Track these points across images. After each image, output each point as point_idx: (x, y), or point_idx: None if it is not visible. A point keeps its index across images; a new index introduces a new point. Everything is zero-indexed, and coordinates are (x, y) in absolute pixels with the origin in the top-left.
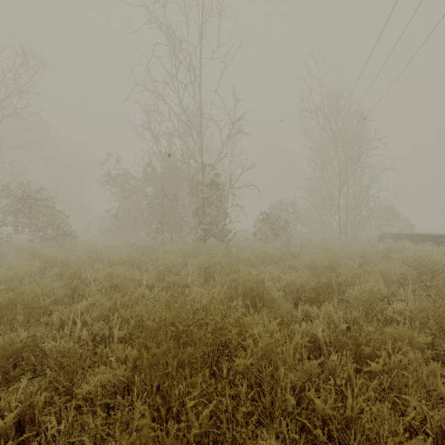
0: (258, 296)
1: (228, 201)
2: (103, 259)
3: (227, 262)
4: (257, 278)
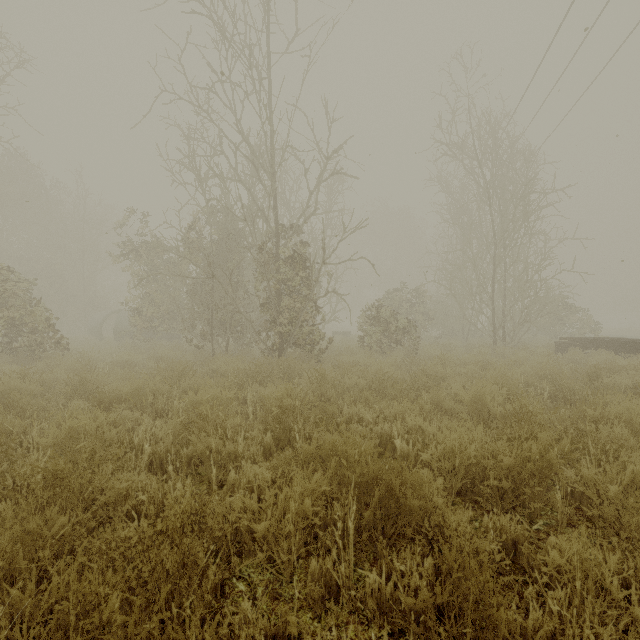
0: (390, 494)
1: (319, 287)
2: (93, 388)
3: (319, 394)
4: (377, 430)
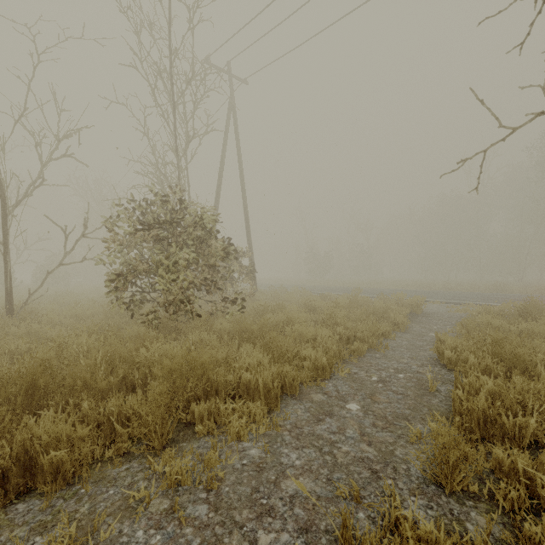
0: None
1: None
2: None
3: None
4: None
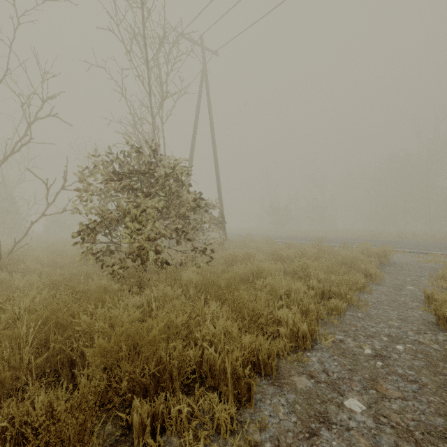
0: None
1: None
2: None
3: None
4: None
